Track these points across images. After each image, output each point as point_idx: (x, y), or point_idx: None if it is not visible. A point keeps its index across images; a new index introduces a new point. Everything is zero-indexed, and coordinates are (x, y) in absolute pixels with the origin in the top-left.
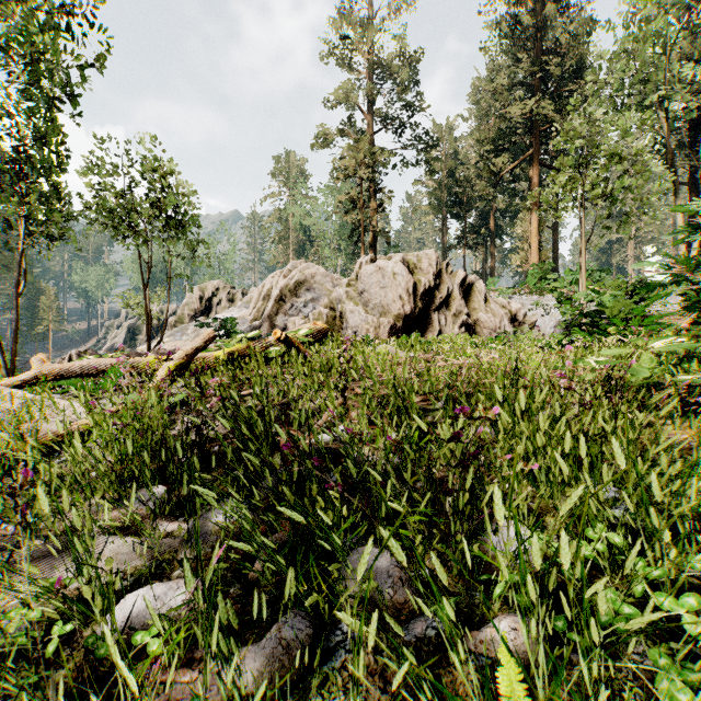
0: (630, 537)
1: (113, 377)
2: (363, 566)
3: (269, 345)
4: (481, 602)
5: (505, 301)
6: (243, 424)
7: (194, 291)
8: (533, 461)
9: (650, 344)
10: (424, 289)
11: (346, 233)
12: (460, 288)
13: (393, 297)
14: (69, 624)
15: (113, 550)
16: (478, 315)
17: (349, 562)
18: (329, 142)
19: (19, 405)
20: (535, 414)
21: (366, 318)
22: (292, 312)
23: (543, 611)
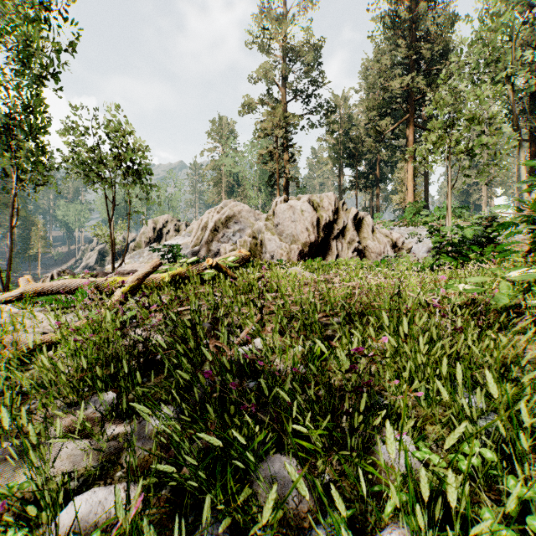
0: (504, 461)
1: (80, 296)
2: (268, 508)
3: (204, 268)
4: (373, 509)
5: (388, 232)
6: (178, 341)
7: (149, 224)
8: (415, 378)
9: (506, 273)
10: (325, 223)
11: (265, 179)
12: (353, 222)
13: (301, 229)
14: (20, 531)
15: (67, 452)
16: (367, 243)
17: (262, 469)
18: (252, 109)
19: (7, 318)
20: (415, 336)
21: (280, 245)
22: (224, 240)
23: (430, 534)
